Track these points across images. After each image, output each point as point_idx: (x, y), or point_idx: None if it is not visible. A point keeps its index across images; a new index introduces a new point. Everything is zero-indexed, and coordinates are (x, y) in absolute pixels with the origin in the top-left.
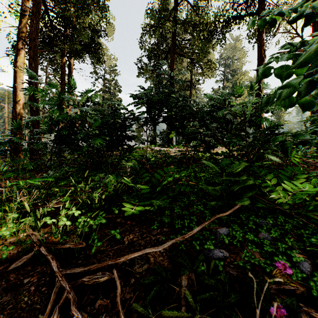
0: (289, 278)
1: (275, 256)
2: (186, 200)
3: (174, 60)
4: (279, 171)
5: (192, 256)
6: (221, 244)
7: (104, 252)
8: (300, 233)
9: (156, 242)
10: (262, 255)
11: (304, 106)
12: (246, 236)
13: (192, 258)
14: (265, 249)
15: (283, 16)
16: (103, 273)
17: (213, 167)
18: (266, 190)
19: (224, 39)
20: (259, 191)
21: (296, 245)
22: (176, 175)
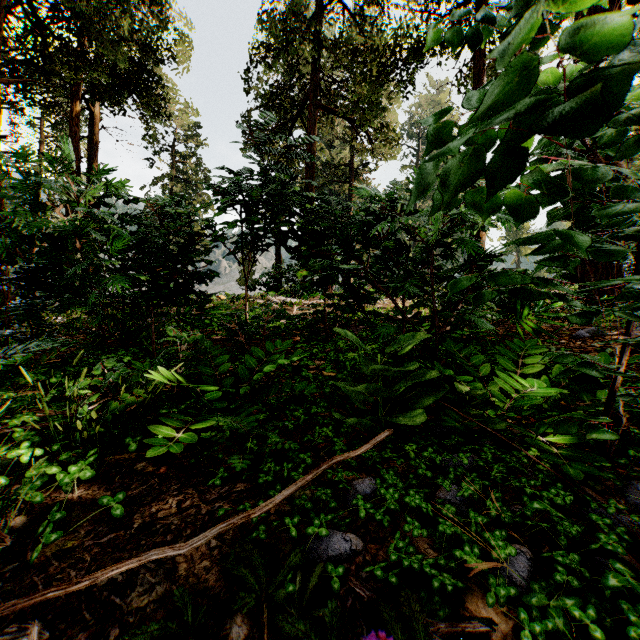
0: (483, 600)
1: (459, 544)
2: (302, 414)
3: (315, 120)
4: (498, 348)
5: (280, 552)
6: (354, 518)
7: (72, 555)
8: (519, 485)
9: (209, 521)
10: (434, 543)
11: (518, 212)
12: (406, 498)
13: (279, 559)
14: (439, 529)
15: (492, 23)
16: (23, 626)
17: (356, 342)
18: (465, 390)
19: (412, 84)
20: (455, 391)
21: (507, 515)
22: (282, 360)
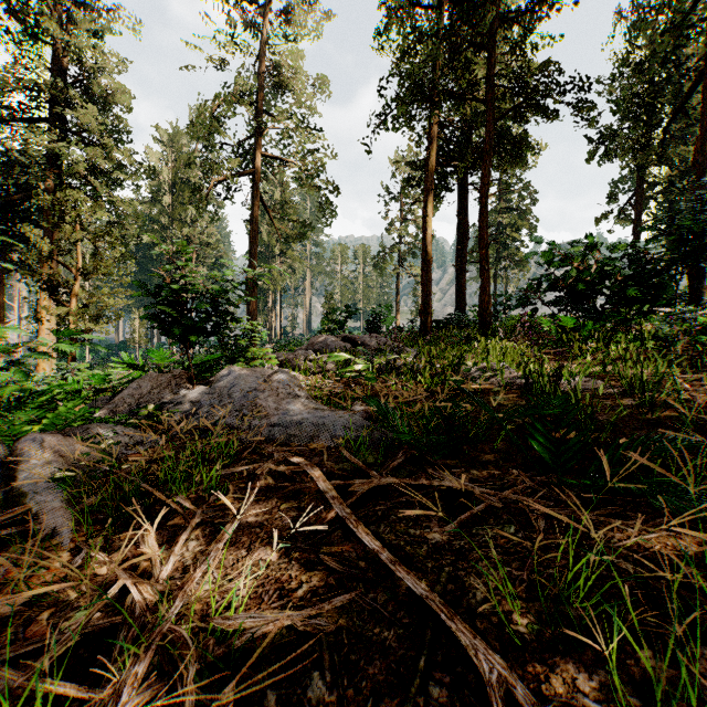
0: None
1: None
2: None
3: (705, 107)
4: None
5: None
6: None
7: None
8: None
9: None
10: None
11: None
12: None
13: None
14: None
15: None
16: None
17: None
18: None
19: None
20: None
21: None
22: None
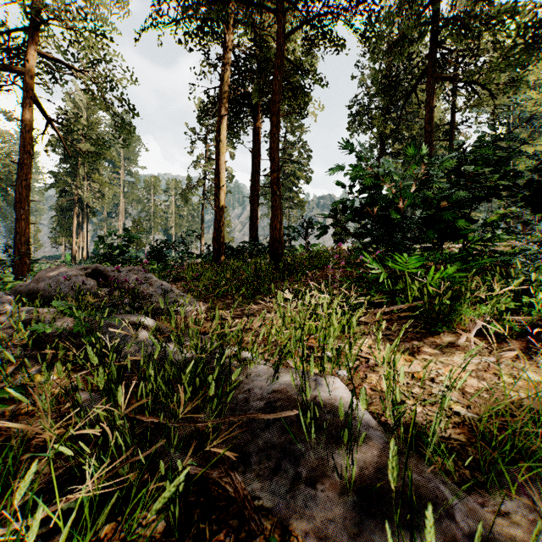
0: None
1: None
2: None
3: (434, 90)
4: None
5: None
6: None
7: None
8: None
9: None
10: None
11: None
12: None
13: None
14: None
15: None
16: None
17: None
18: None
19: None
20: None
21: None
22: None
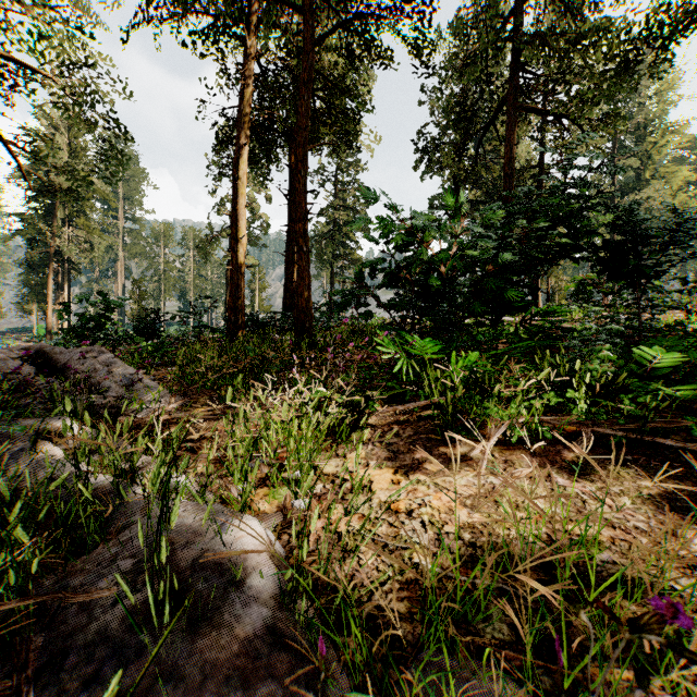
0: None
1: None
2: None
3: (515, 124)
4: None
5: None
6: None
7: None
8: None
9: None
10: None
11: None
12: None
13: None
14: None
15: None
16: None
17: None
18: None
19: (667, 60)
20: None
21: None
22: None
